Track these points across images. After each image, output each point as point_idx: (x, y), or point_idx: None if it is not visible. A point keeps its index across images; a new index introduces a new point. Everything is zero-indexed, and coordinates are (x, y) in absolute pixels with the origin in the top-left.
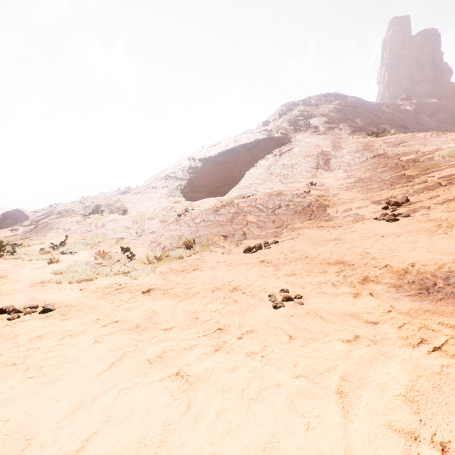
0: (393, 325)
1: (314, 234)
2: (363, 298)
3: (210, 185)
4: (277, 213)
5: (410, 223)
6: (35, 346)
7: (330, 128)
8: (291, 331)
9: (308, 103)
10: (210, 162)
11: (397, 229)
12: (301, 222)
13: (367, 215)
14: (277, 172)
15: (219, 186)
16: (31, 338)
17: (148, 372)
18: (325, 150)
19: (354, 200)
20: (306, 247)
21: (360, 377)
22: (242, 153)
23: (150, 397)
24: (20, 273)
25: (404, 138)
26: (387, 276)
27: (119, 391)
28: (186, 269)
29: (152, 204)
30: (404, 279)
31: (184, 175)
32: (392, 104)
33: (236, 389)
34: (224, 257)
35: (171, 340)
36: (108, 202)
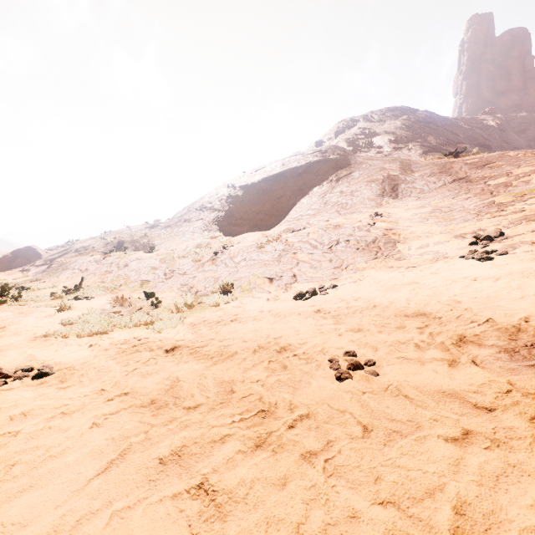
0: (520, 415)
1: (382, 277)
2: (464, 368)
3: (252, 217)
4: (335, 250)
5: (510, 263)
6: (14, 429)
7: (397, 148)
8: (364, 418)
9: (370, 119)
10: (253, 190)
11: (493, 270)
12: (364, 261)
13: (450, 253)
14: (334, 201)
15: (263, 218)
16: (13, 415)
17: (159, 479)
18: (393, 174)
19: (431, 234)
20: (374, 293)
21: (487, 510)
22: (291, 178)
23: (156, 529)
24: (22, 323)
25: (490, 158)
26: (491, 335)
27: (112, 515)
28: (222, 319)
29: (184, 240)
30: (517, 340)
31: (222, 206)
32: (472, 119)
33: (287, 524)
34: (269, 305)
35: (195, 428)
36: (133, 238)
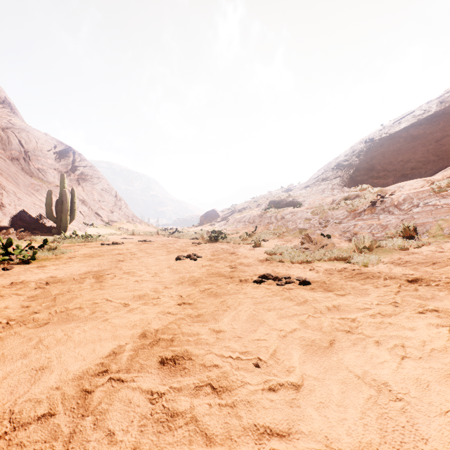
0: None
1: None
2: None
3: (399, 167)
4: None
5: None
6: (347, 317)
7: None
8: None
9: None
10: (398, 139)
11: None
12: None
13: None
14: None
15: (415, 166)
16: (327, 306)
17: None
18: None
19: None
20: None
21: None
22: None
23: None
24: (241, 252)
25: None
26: None
27: None
28: (435, 261)
29: (324, 196)
30: None
31: (360, 161)
32: None
33: None
34: None
35: None
36: (280, 198)
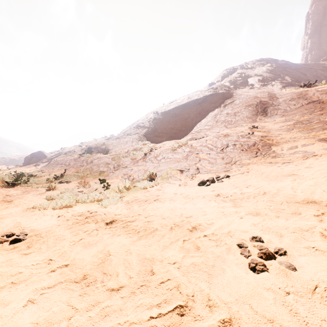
0: None
1: (264, 170)
2: None
3: (169, 131)
4: (225, 151)
5: None
6: None
7: (263, 85)
8: None
9: (245, 67)
10: (169, 114)
11: None
12: (248, 158)
13: (317, 152)
14: (222, 119)
15: (176, 132)
16: None
17: None
18: (263, 100)
19: (297, 139)
20: (261, 182)
21: None
22: (194, 106)
23: None
24: (23, 198)
25: None
26: None
27: None
28: (148, 199)
29: (127, 146)
30: None
31: (150, 125)
32: (315, 64)
33: None
34: (181, 189)
35: (112, 325)
36: (96, 145)
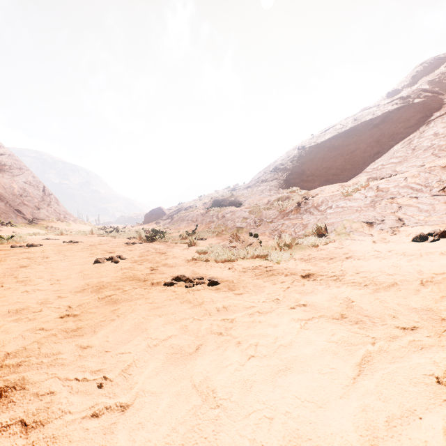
0: None
1: None
2: None
3: (323, 173)
4: None
5: None
6: (228, 317)
7: None
8: None
9: None
10: (323, 148)
11: None
12: None
13: None
14: (425, 145)
15: (335, 173)
16: (218, 307)
17: None
18: None
19: None
20: None
21: None
22: (365, 131)
23: None
24: (173, 252)
25: None
26: None
27: None
28: (333, 257)
29: (263, 196)
30: None
31: (294, 166)
32: None
33: None
34: (380, 246)
35: None
36: (223, 197)
